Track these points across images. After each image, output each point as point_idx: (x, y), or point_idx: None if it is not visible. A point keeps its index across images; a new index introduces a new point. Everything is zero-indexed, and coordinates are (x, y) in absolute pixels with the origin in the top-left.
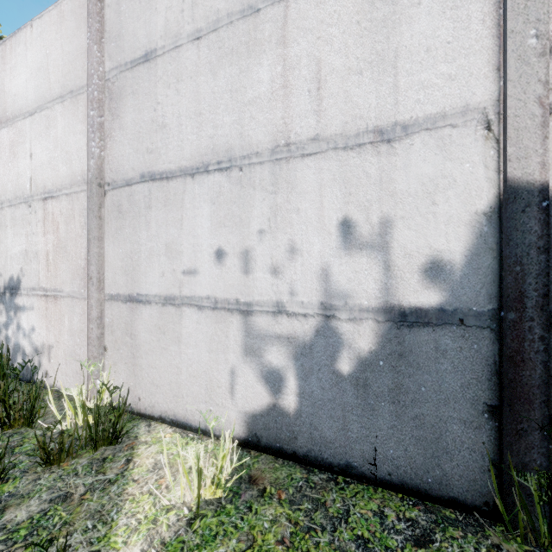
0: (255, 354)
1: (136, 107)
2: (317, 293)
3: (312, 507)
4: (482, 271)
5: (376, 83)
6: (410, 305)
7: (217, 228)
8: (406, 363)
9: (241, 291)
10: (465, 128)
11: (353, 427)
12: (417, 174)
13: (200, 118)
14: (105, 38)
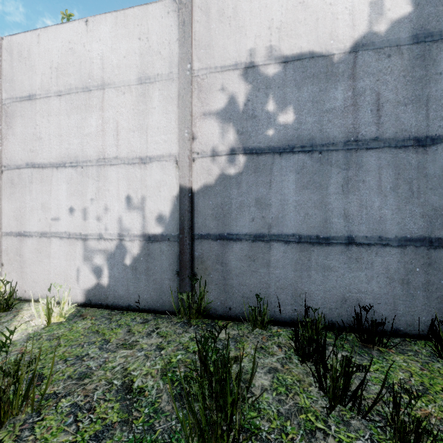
0: (89, 259)
1: (23, 124)
2: (117, 229)
3: (105, 320)
4: (175, 219)
5: (140, 137)
6: (152, 233)
7: (70, 196)
8: (150, 258)
9: (83, 229)
10: (170, 162)
11: (131, 288)
12: (154, 179)
13: (61, 138)
14: (2, 79)
